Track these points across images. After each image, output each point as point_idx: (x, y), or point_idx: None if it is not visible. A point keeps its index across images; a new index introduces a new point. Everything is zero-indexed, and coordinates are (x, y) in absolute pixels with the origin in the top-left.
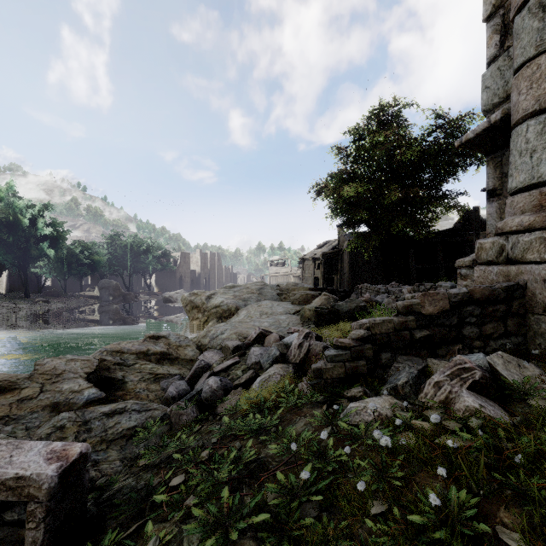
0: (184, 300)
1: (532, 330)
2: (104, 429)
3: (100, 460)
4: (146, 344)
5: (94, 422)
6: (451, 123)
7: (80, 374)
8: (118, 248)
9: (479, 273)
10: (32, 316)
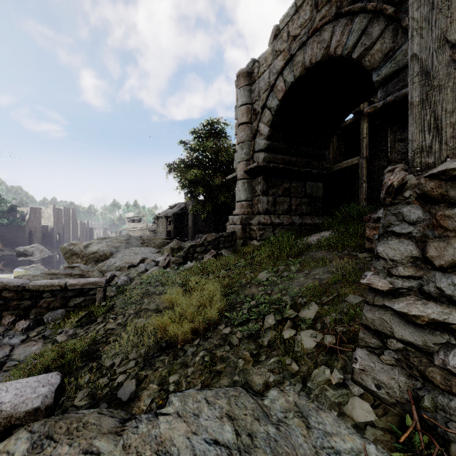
0: (64, 249)
1: (237, 244)
2: None
3: None
4: (67, 270)
5: None
6: None
7: None
8: None
9: (229, 228)
10: None
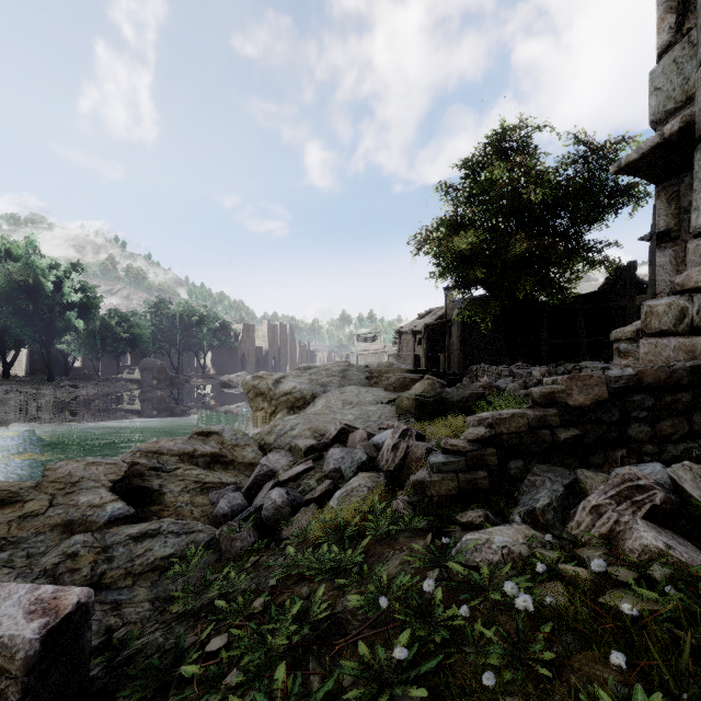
0: (246, 385)
1: None
2: (130, 558)
3: (123, 601)
4: (192, 442)
5: (117, 549)
6: (597, 150)
7: (103, 483)
8: (164, 319)
9: (647, 348)
10: (57, 404)
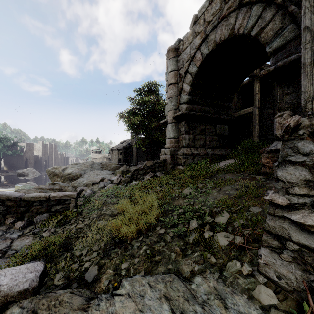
0: (48, 171)
1: (168, 168)
2: None
3: None
4: (51, 186)
5: None
6: None
7: None
8: None
9: (162, 157)
10: None
